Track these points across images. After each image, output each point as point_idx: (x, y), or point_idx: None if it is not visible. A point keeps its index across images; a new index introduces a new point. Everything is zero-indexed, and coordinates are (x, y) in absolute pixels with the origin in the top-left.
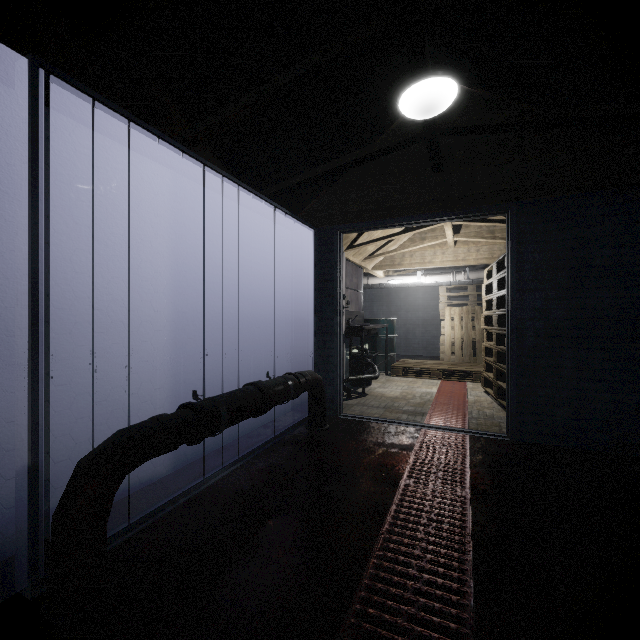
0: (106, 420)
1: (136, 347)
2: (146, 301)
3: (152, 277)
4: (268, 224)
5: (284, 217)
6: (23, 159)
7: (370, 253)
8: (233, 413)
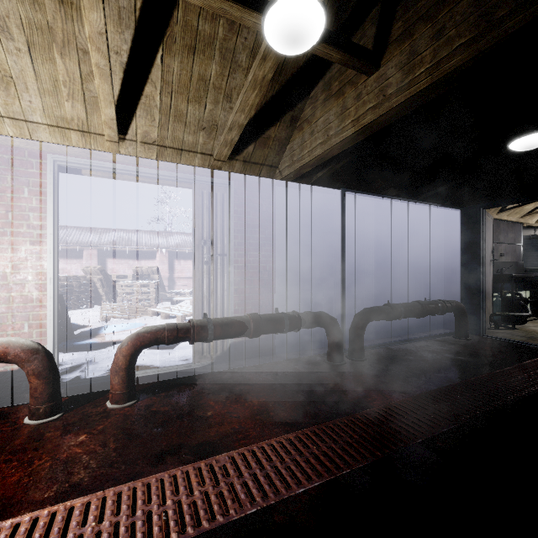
0: (352, 309)
1: (361, 281)
2: (365, 261)
3: (367, 251)
4: (425, 211)
5: (436, 208)
6: (339, 220)
7: (529, 210)
8: (406, 311)
